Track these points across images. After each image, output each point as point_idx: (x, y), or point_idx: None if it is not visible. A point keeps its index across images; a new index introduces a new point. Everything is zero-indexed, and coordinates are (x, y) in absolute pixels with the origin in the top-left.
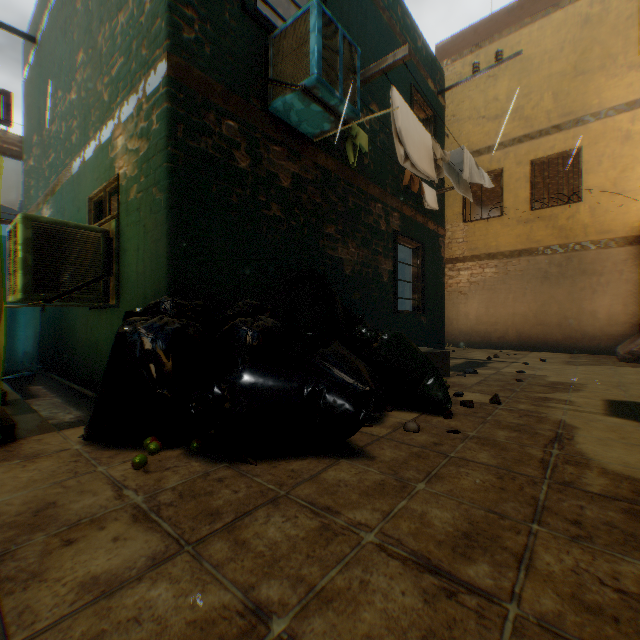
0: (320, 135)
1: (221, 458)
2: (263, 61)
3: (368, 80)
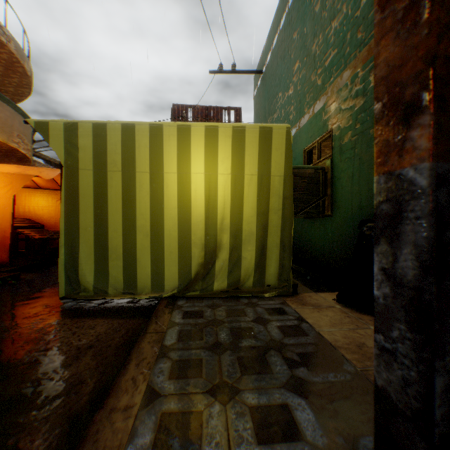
0: None
1: None
2: None
3: None
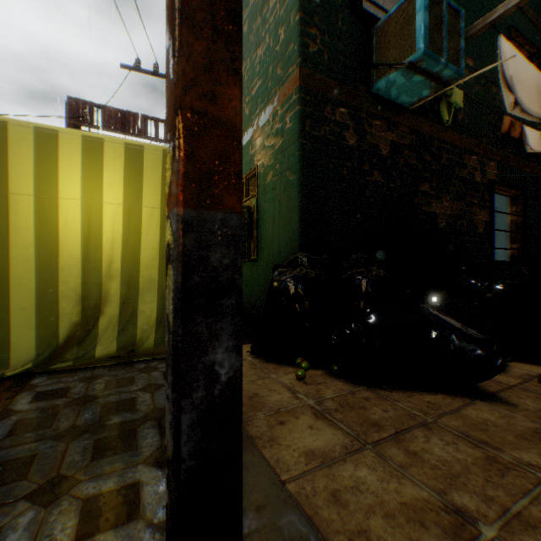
0: (417, 102)
1: (357, 382)
2: (366, 51)
3: (470, 38)
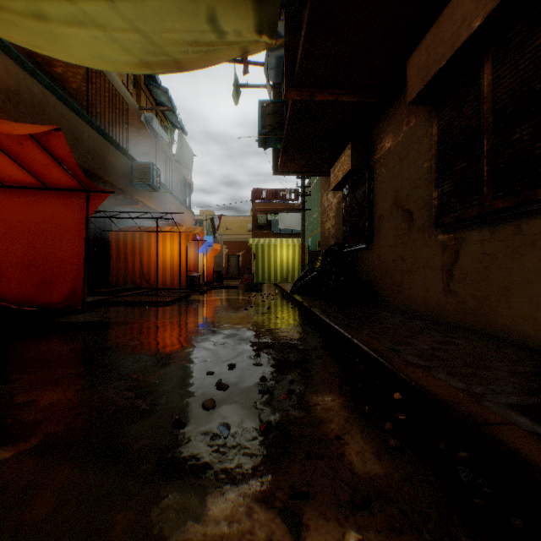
0: None
1: None
2: None
3: None
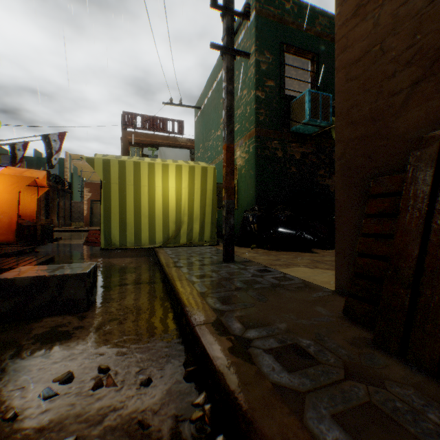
0: (314, 133)
1: (272, 250)
2: (288, 112)
3: None
